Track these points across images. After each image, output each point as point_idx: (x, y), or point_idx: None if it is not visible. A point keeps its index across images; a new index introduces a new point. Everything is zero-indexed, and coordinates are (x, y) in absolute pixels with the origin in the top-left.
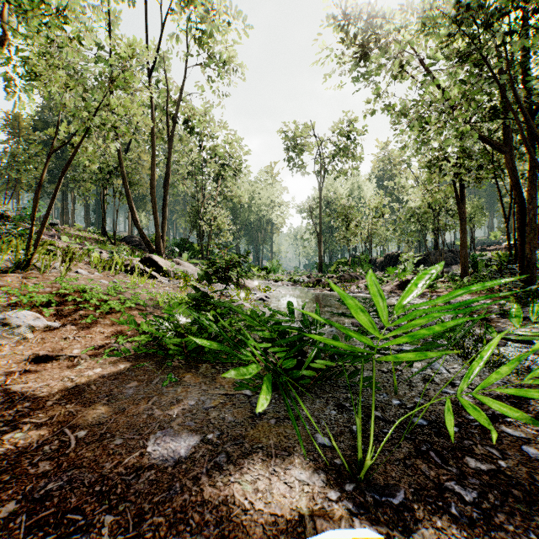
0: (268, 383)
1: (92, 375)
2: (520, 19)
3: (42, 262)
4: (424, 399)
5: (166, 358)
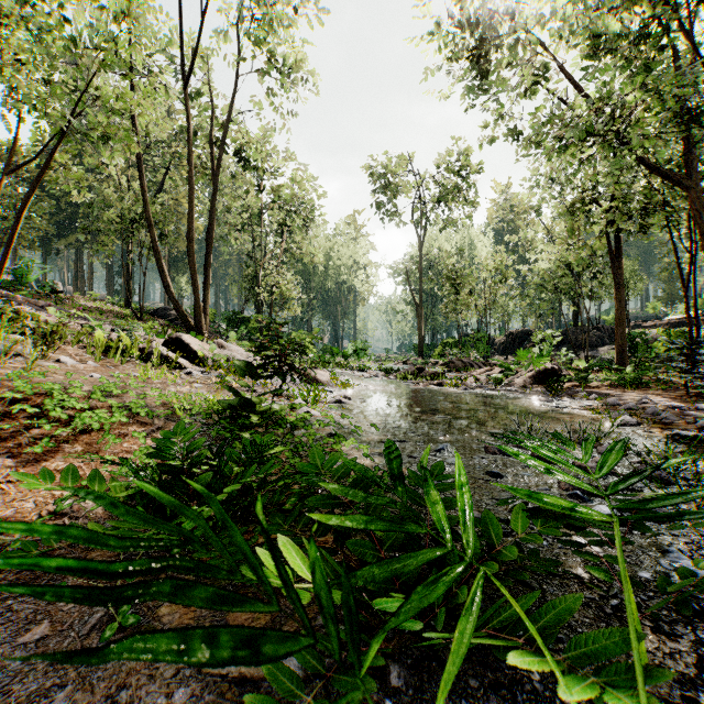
0: None
1: None
2: None
3: None
4: None
5: None
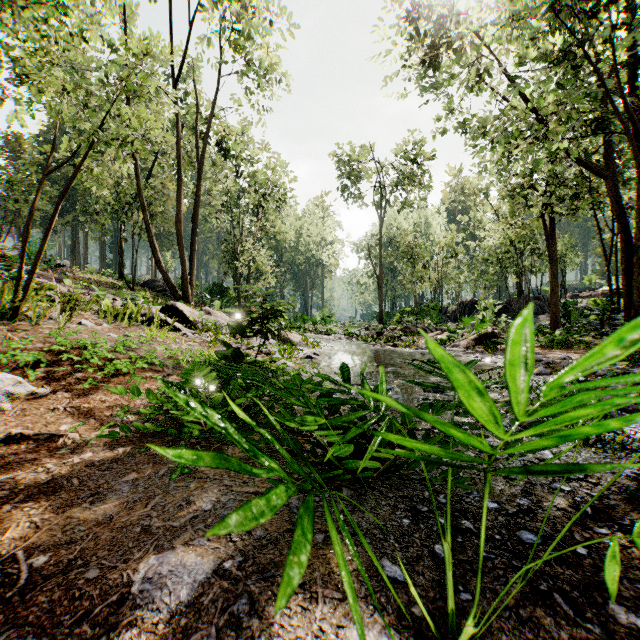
0: (306, 521)
1: (77, 462)
2: (631, 7)
3: (35, 311)
4: (529, 500)
5: (181, 437)
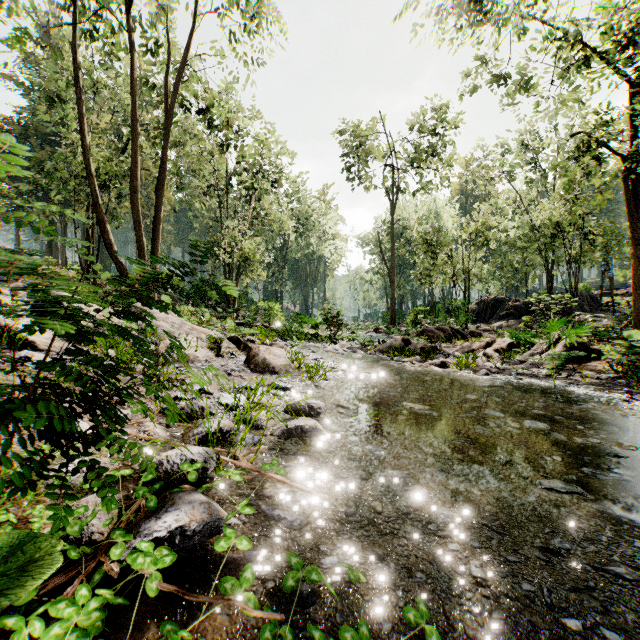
0: None
1: None
2: None
3: None
4: None
5: None
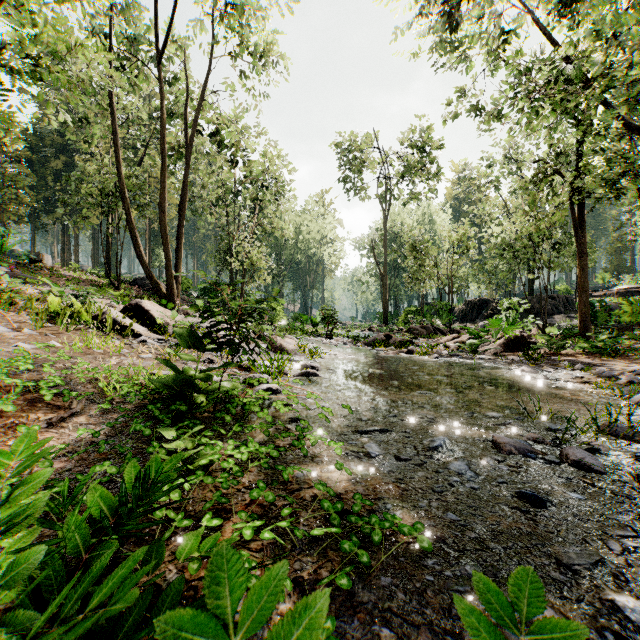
0: None
1: None
2: None
3: None
4: None
5: None
